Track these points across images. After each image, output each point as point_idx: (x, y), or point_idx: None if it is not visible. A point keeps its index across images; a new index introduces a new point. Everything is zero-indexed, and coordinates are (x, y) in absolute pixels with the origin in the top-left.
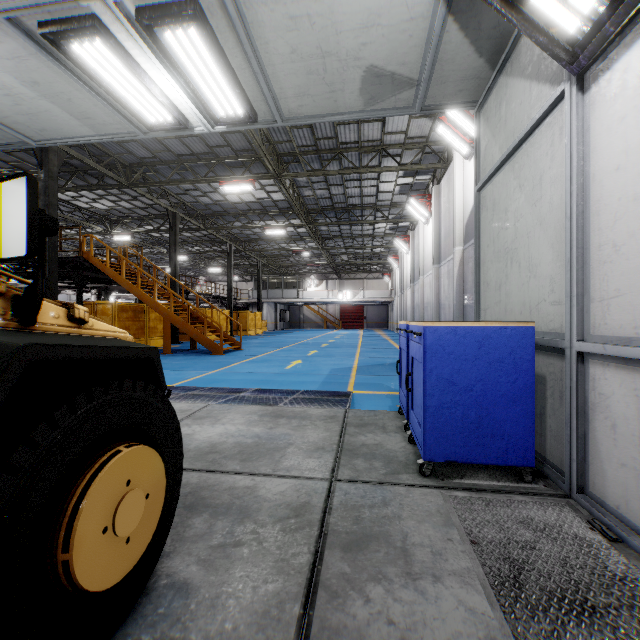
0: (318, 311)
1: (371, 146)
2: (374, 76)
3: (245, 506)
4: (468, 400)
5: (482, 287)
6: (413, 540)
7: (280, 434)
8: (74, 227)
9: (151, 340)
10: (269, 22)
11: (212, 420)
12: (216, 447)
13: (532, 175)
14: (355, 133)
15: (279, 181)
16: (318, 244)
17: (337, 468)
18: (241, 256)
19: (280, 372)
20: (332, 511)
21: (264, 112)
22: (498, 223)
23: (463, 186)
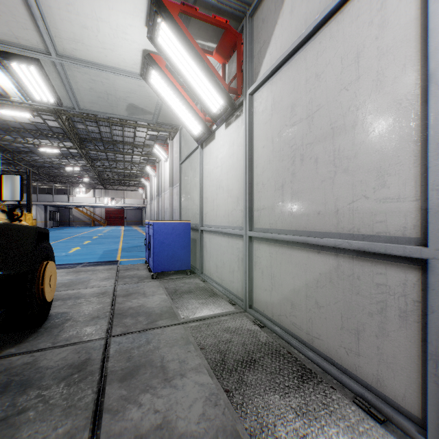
0: (86, 212)
1: None
2: (133, 107)
3: (78, 296)
4: (169, 248)
5: (182, 206)
6: (147, 291)
7: (83, 277)
8: None
9: None
10: (80, 77)
11: None
12: None
13: (194, 167)
14: None
15: (57, 116)
16: (88, 163)
17: (117, 282)
18: (8, 163)
19: (65, 255)
20: (117, 291)
21: (68, 103)
22: (186, 181)
23: None
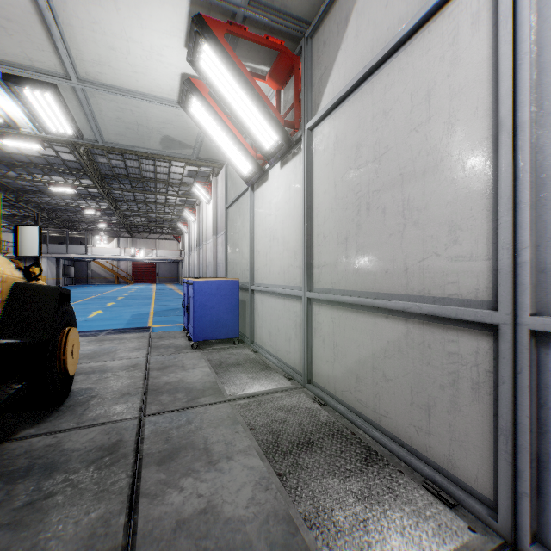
0: (109, 267)
1: None
2: (169, 139)
3: (103, 370)
4: (213, 312)
5: (228, 260)
6: (186, 364)
7: (109, 347)
8: None
9: None
10: (105, 105)
11: None
12: None
13: (243, 213)
14: None
15: (74, 147)
16: (111, 205)
17: (150, 353)
18: (11, 205)
19: (85, 320)
20: (150, 364)
21: (89, 135)
22: (233, 229)
23: None
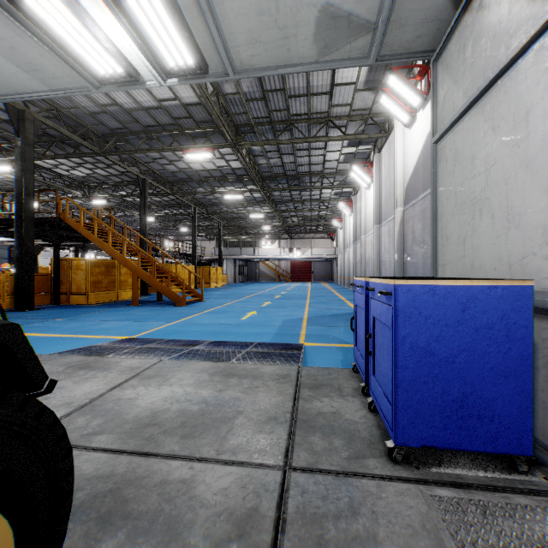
0: (272, 266)
1: (319, 118)
2: (329, 18)
3: (175, 516)
4: (449, 373)
5: (440, 242)
6: None
7: (229, 399)
8: (51, 190)
9: (122, 292)
10: None
11: (160, 380)
12: (157, 417)
13: (512, 112)
14: (305, 105)
15: (236, 150)
16: (272, 207)
17: (291, 449)
18: (204, 218)
19: (236, 323)
20: (286, 525)
21: (215, 63)
22: (462, 173)
23: (403, 153)
